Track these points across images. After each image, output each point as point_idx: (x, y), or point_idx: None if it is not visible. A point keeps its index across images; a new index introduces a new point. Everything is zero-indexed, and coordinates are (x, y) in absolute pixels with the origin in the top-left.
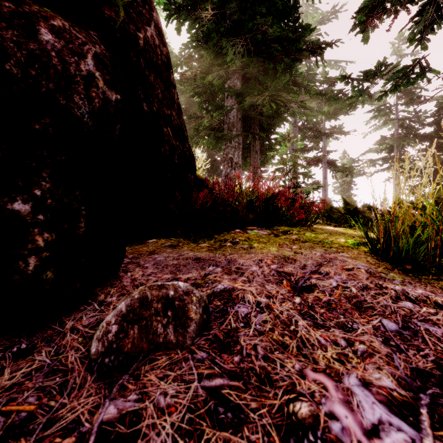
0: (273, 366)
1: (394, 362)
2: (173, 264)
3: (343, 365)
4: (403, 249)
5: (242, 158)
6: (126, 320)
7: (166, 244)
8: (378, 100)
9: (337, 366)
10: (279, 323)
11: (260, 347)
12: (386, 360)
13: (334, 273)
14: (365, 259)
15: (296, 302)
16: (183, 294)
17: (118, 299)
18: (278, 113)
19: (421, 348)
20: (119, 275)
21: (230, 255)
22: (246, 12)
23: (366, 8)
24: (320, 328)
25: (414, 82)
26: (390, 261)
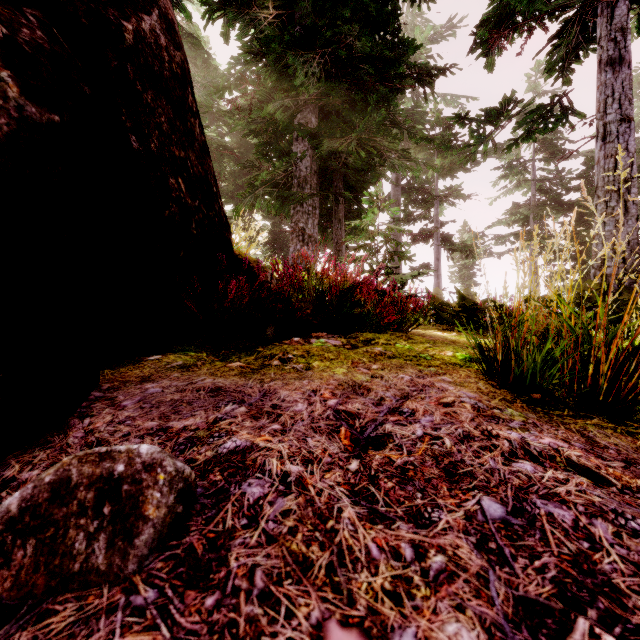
0: (272, 616)
1: (489, 589)
2: (172, 399)
3: (398, 606)
4: (529, 371)
5: (320, 228)
6: (13, 529)
7: (174, 364)
8: (507, 151)
9: (387, 609)
10: (310, 515)
11: (261, 572)
12: (476, 586)
13: (424, 413)
14: (476, 386)
15: (350, 470)
16: (142, 469)
17: (41, 473)
18: (371, 165)
19: (537, 553)
20: (68, 424)
21: (270, 383)
22: (324, 15)
23: (490, 21)
24: (378, 522)
25: (553, 128)
26: (510, 388)
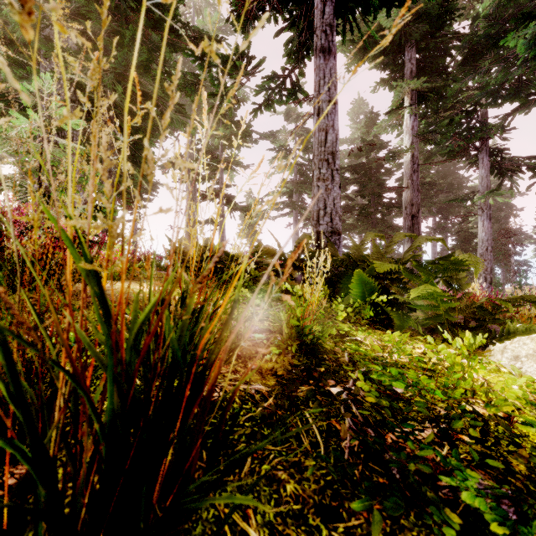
0: None
1: None
2: None
3: None
4: None
5: None
6: None
7: None
8: (254, 115)
9: None
10: None
11: None
12: None
13: None
14: None
15: None
16: None
17: None
18: (148, 113)
19: None
20: None
21: None
22: None
23: None
24: None
25: (287, 101)
26: None
